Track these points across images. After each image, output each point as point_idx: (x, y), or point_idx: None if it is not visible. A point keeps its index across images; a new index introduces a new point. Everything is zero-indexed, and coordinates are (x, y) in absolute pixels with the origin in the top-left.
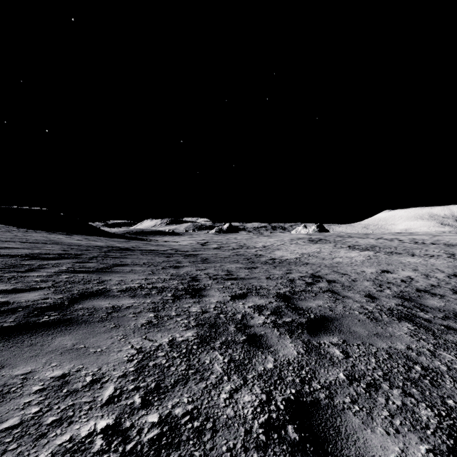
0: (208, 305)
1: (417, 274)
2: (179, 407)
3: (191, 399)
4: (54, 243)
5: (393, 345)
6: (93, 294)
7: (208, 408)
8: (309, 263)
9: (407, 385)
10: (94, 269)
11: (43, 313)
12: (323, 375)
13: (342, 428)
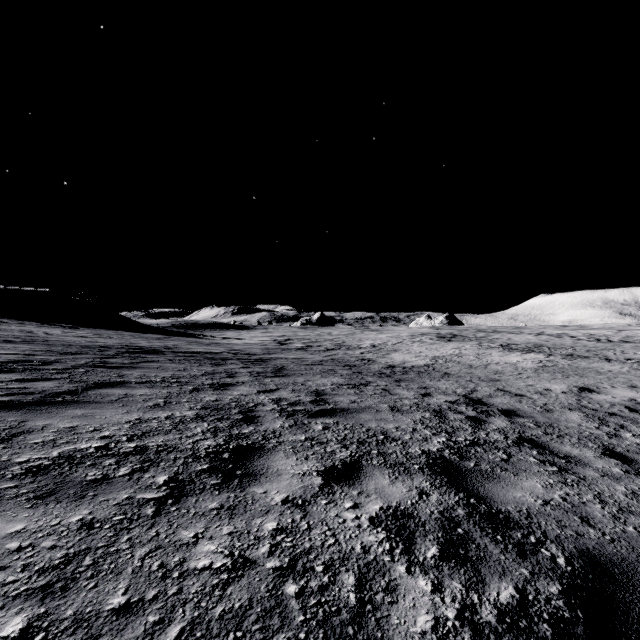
0: (255, 525)
1: None
2: None
3: None
4: (28, 341)
5: None
6: None
7: None
8: (451, 373)
9: None
10: (37, 397)
11: None
12: None
13: None
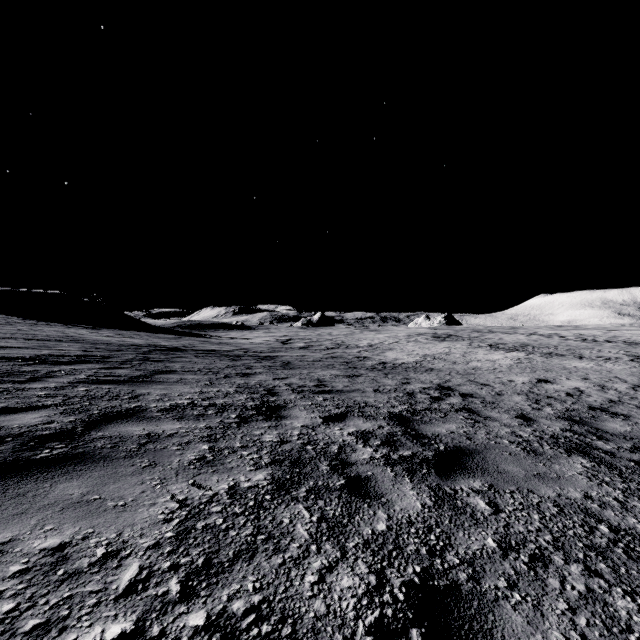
0: (289, 432)
1: (588, 385)
2: (240, 599)
3: (258, 585)
4: (73, 340)
5: (564, 493)
6: (120, 415)
7: (285, 599)
8: (434, 368)
9: (590, 557)
10: (126, 378)
11: (43, 445)
12: (462, 541)
13: (496, 632)
